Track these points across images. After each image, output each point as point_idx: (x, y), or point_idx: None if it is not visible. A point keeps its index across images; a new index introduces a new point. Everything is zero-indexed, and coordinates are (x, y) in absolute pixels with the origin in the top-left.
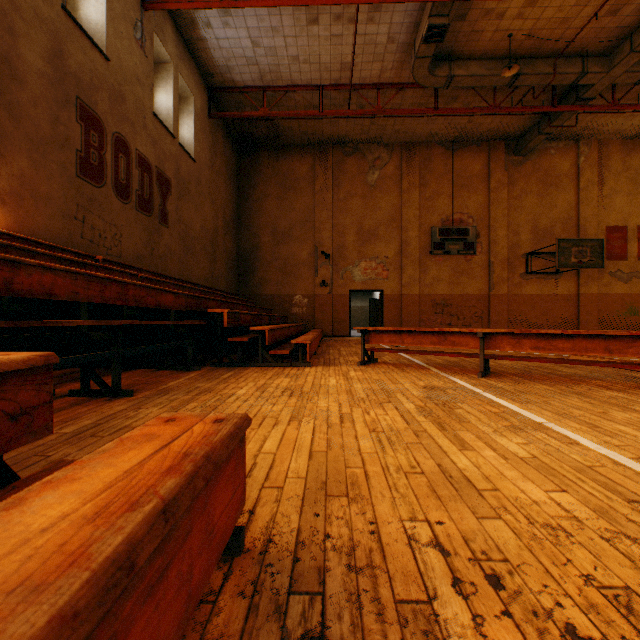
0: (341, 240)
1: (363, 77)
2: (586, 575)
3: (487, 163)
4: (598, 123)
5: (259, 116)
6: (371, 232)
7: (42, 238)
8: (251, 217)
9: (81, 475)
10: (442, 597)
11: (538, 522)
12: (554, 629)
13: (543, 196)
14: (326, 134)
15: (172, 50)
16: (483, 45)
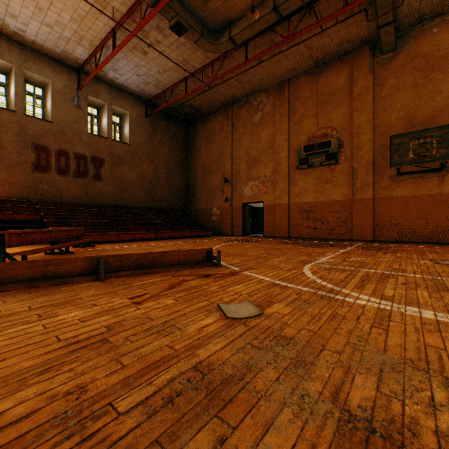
0: (237, 168)
1: (199, 62)
2: None
3: (351, 73)
4: None
5: (163, 108)
6: (255, 159)
7: (13, 197)
8: (193, 162)
9: None
10: None
11: None
12: None
13: (421, 85)
14: (221, 99)
15: (106, 97)
16: (243, 3)
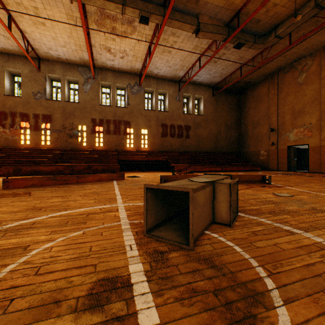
0: (282, 120)
1: (251, 55)
2: None
3: None
4: None
5: (224, 89)
6: (300, 111)
7: (154, 149)
8: (244, 119)
9: None
10: None
11: None
12: None
13: None
14: (268, 71)
15: (191, 91)
16: (287, 11)
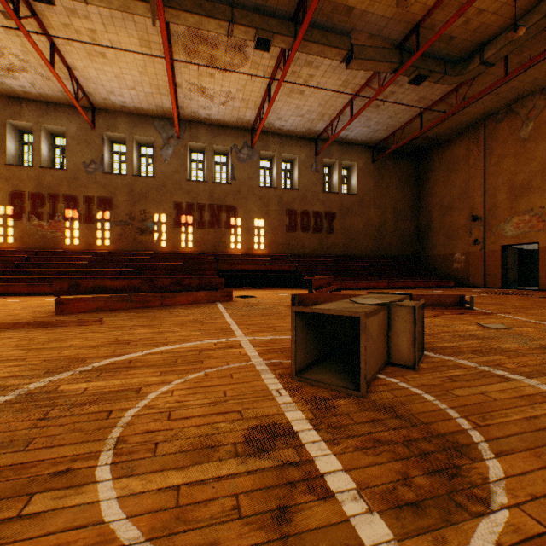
0: (492, 201)
1: (438, 94)
2: None
3: None
4: None
5: (391, 151)
6: (523, 186)
7: (275, 252)
8: (426, 200)
9: None
10: None
11: None
12: None
13: None
14: (467, 120)
15: (336, 155)
16: (500, 20)
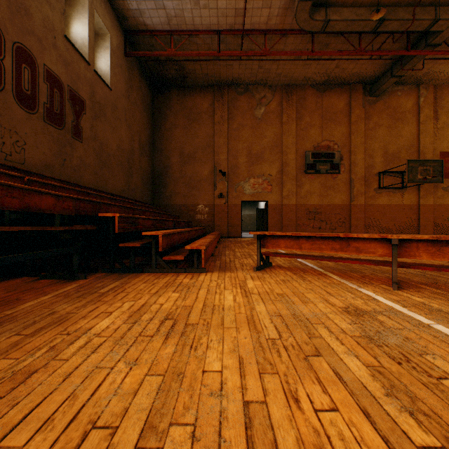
0: (235, 161)
1: (253, 23)
2: None
3: (349, 102)
4: (436, 70)
5: (167, 55)
6: (258, 155)
7: None
8: (163, 143)
9: None
10: None
11: None
12: None
13: (392, 128)
14: (223, 76)
15: None
16: None
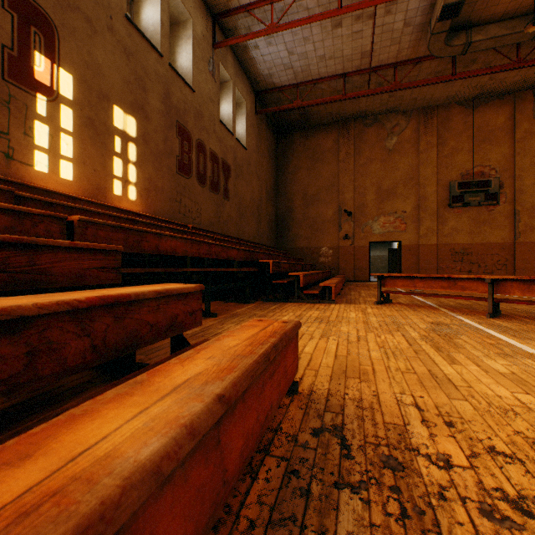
0: (361, 199)
1: (381, 60)
2: (517, 431)
3: (512, 115)
4: None
5: (293, 107)
6: (389, 191)
7: (159, 215)
8: (286, 186)
9: (234, 335)
10: (413, 425)
11: (495, 406)
12: (481, 446)
13: None
14: (348, 112)
15: (231, 72)
16: (503, 7)
